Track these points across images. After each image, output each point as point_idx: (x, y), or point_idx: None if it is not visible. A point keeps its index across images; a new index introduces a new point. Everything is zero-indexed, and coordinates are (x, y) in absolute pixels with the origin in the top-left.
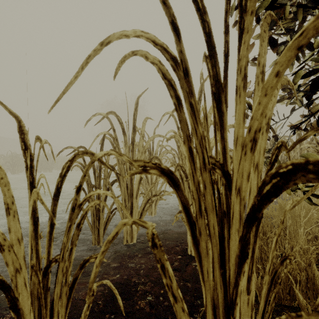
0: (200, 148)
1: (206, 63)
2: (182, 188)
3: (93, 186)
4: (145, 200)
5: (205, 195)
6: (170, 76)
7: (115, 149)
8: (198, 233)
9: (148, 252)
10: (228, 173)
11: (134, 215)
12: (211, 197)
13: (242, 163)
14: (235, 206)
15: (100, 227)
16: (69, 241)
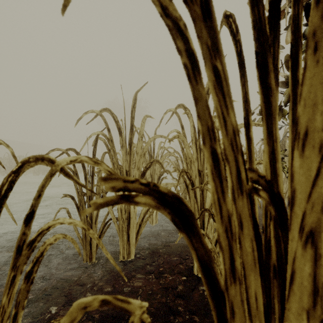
0: (232, 153)
1: (227, 25)
2: (200, 231)
3: (85, 194)
4: (144, 209)
5: (240, 240)
6: (176, 12)
7: (110, 151)
8: (228, 313)
9: (147, 272)
10: (279, 197)
11: (131, 227)
12: (251, 243)
13: (322, 184)
14: (299, 262)
15: (93, 240)
16: (11, 303)
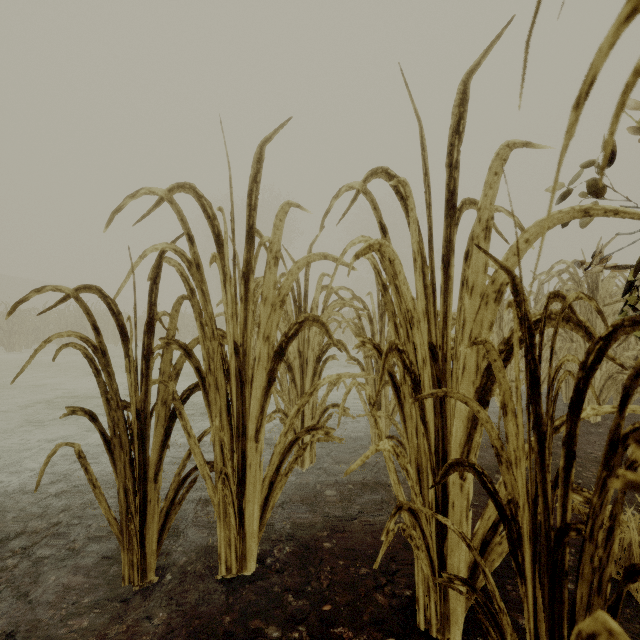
0: None
1: None
2: None
3: (127, 406)
4: (282, 443)
5: None
6: None
7: (193, 294)
8: None
9: (289, 618)
10: None
11: (249, 489)
12: None
13: None
14: None
15: (149, 526)
16: None
